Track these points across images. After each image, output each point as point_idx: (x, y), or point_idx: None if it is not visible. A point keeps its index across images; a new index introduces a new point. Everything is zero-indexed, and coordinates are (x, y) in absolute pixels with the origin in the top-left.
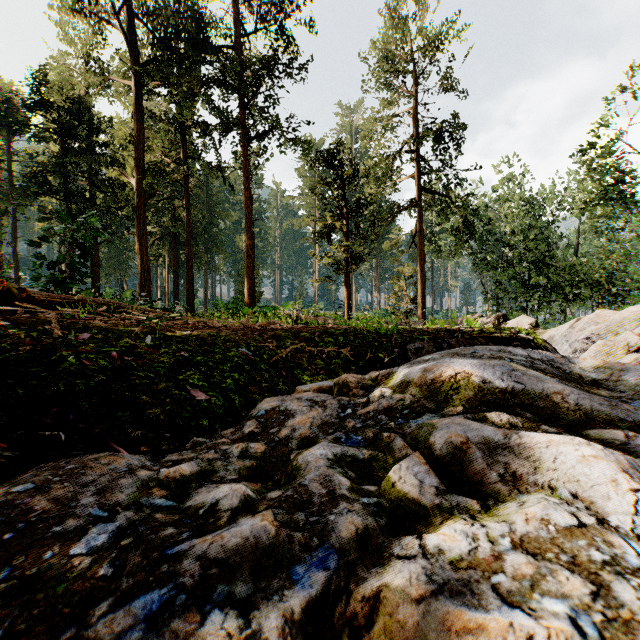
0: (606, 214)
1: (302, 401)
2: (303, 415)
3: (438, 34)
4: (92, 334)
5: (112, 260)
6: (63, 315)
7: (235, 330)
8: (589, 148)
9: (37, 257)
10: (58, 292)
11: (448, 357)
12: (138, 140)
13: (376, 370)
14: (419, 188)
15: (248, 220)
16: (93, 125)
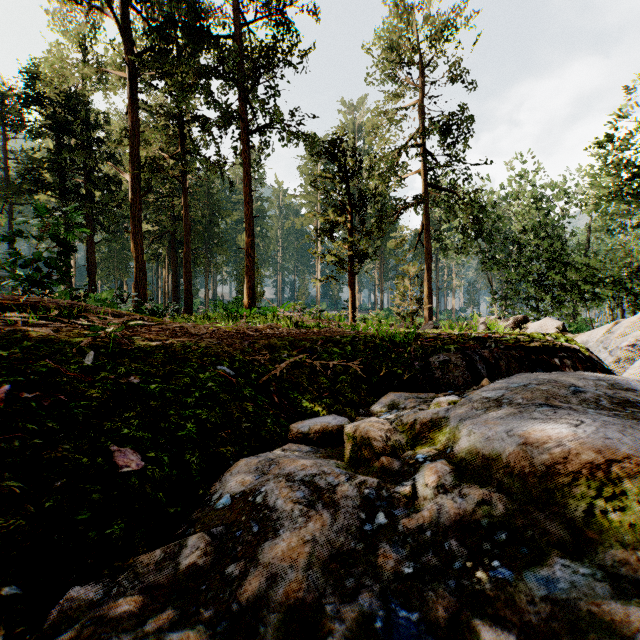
0: (619, 211)
1: (294, 480)
2: (293, 531)
3: (446, 22)
4: (22, 348)
5: (112, 260)
6: (15, 320)
7: (221, 338)
8: (604, 141)
9: (10, 254)
10: (40, 292)
11: (544, 404)
12: (133, 134)
13: (393, 389)
14: (425, 184)
15: (247, 217)
16: (89, 120)
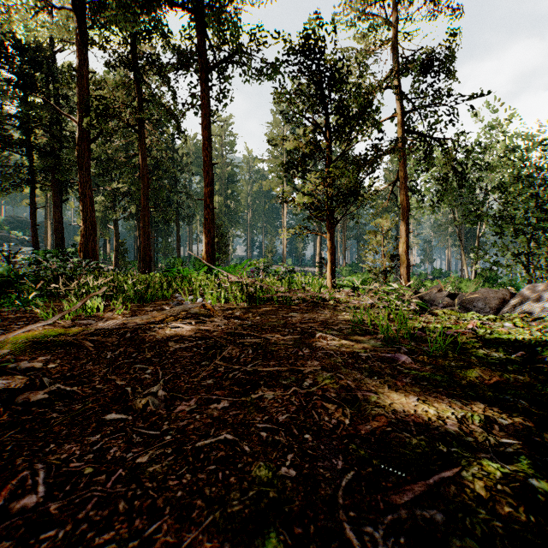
0: None
1: None
2: None
3: None
4: None
5: None
6: None
7: None
8: None
9: None
10: None
11: None
12: (80, 74)
13: None
14: (402, 129)
15: (206, 164)
16: (51, 74)
